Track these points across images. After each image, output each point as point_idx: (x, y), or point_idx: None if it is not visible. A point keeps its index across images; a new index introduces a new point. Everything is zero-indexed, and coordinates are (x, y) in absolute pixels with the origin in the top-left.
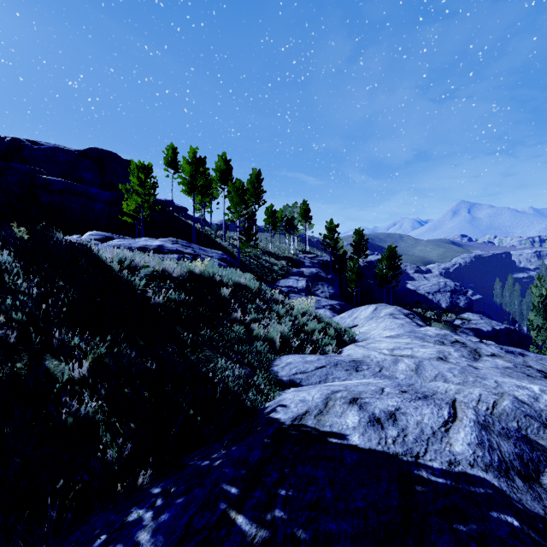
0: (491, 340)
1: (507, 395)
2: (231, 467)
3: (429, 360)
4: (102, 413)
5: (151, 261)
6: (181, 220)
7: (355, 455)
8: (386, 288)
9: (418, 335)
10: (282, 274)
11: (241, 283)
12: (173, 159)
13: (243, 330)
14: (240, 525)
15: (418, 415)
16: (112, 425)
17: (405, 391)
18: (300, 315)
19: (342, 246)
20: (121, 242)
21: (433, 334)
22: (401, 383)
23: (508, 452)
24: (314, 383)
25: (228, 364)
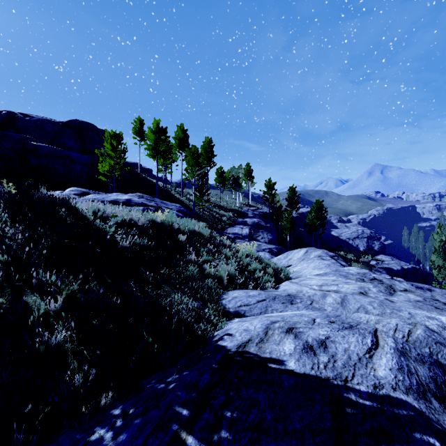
0: (401, 277)
1: (419, 324)
2: (183, 391)
3: (352, 294)
4: (73, 341)
5: (120, 212)
6: (147, 179)
7: (291, 380)
8: (315, 235)
9: (342, 273)
10: (229, 223)
11: (195, 230)
12: (140, 129)
13: (196, 269)
14: (190, 445)
15: (345, 343)
16: (81, 352)
17: (333, 322)
18: (244, 257)
19: (278, 200)
20: (96, 196)
21: (355, 273)
22: (329, 314)
23: (424, 376)
24: (256, 314)
25: (184, 298)
